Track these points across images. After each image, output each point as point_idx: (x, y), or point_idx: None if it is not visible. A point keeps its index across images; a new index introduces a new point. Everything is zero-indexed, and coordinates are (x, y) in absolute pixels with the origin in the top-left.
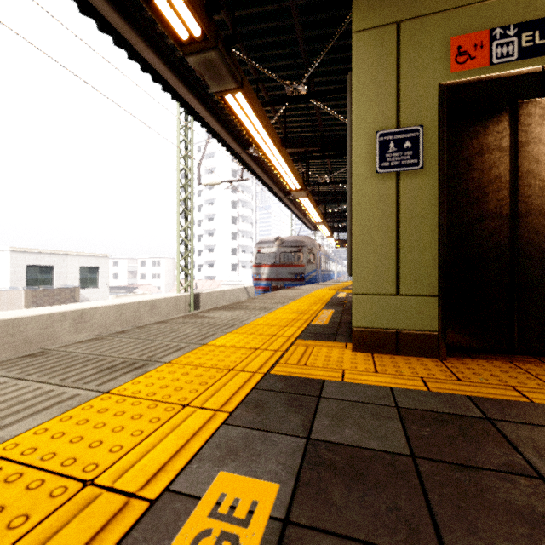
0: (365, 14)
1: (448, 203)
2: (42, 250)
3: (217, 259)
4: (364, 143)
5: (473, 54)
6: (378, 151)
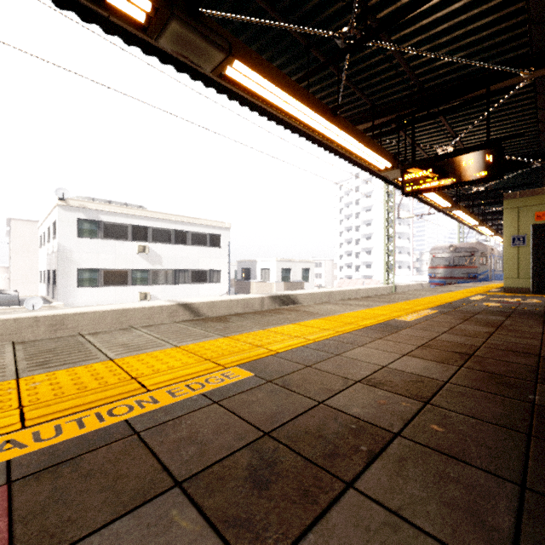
0: (507, 205)
1: (539, 252)
2: (286, 259)
3: (374, 260)
4: (507, 238)
5: (541, 217)
6: (511, 241)
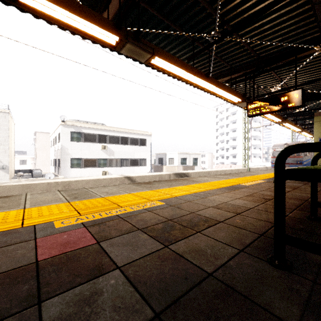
0: (316, 119)
1: None
2: (184, 153)
3: (238, 153)
4: (316, 140)
5: None
6: (319, 141)
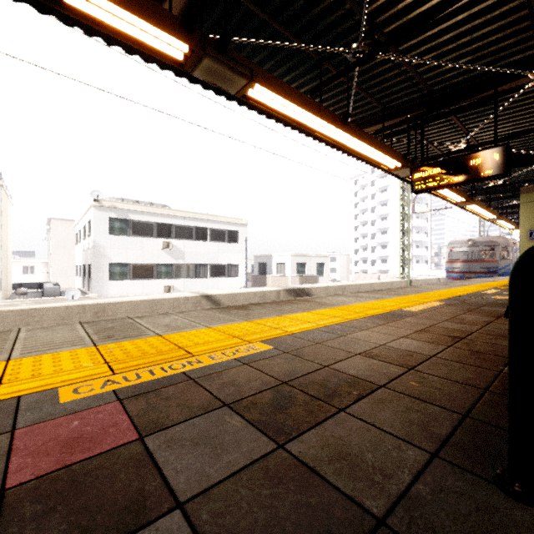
0: (524, 199)
1: None
2: (301, 254)
3: (390, 254)
4: (524, 233)
5: None
6: (528, 235)
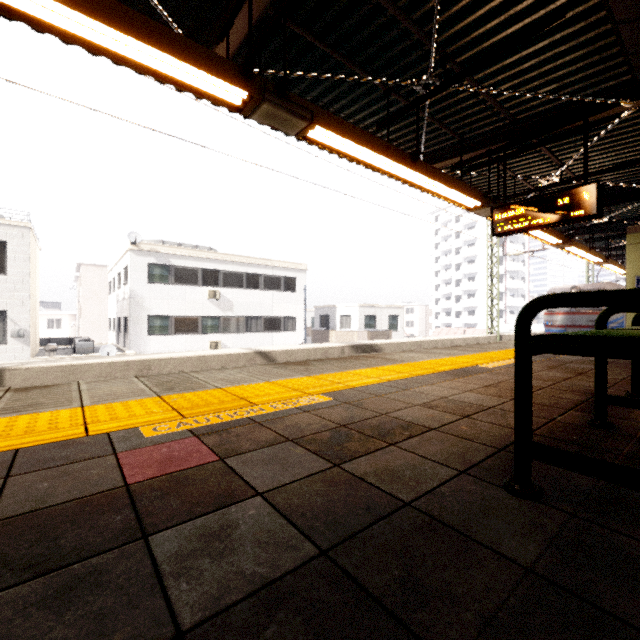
0: (630, 240)
1: None
2: (371, 305)
3: (479, 305)
4: (630, 279)
5: None
6: (636, 282)
